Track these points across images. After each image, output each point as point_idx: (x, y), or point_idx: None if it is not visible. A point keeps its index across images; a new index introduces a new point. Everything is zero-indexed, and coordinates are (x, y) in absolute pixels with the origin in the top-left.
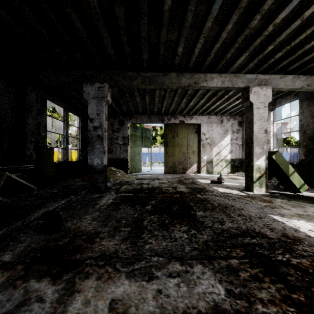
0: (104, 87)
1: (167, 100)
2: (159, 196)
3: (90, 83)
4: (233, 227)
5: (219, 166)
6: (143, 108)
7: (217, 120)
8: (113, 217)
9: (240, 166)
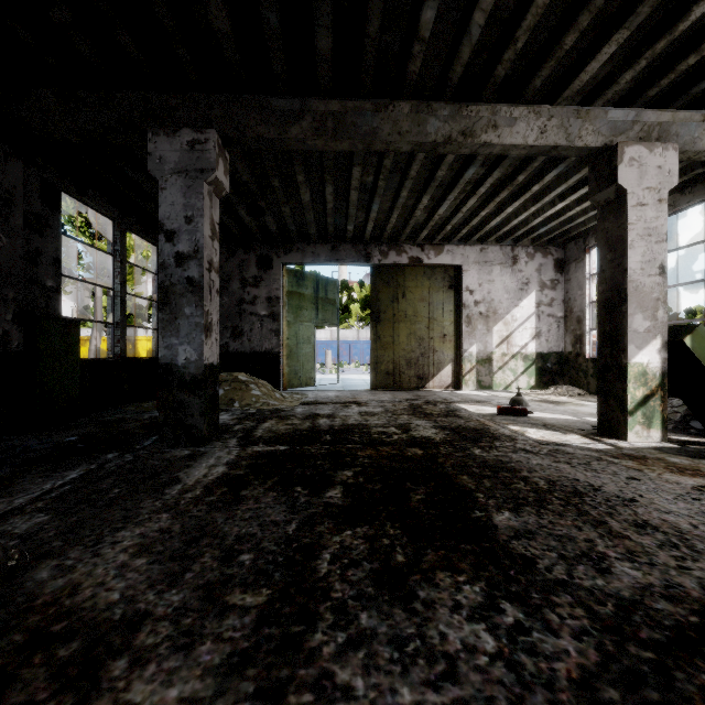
0: (207, 142)
1: (380, 198)
2: (365, 454)
3: (165, 129)
4: (653, 589)
5: (508, 371)
6: (318, 225)
7: (503, 257)
8: (211, 537)
9: (560, 370)
